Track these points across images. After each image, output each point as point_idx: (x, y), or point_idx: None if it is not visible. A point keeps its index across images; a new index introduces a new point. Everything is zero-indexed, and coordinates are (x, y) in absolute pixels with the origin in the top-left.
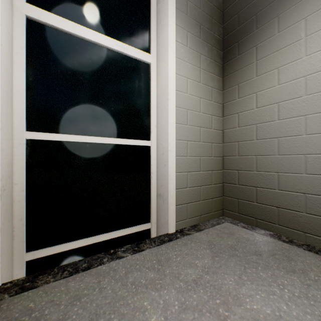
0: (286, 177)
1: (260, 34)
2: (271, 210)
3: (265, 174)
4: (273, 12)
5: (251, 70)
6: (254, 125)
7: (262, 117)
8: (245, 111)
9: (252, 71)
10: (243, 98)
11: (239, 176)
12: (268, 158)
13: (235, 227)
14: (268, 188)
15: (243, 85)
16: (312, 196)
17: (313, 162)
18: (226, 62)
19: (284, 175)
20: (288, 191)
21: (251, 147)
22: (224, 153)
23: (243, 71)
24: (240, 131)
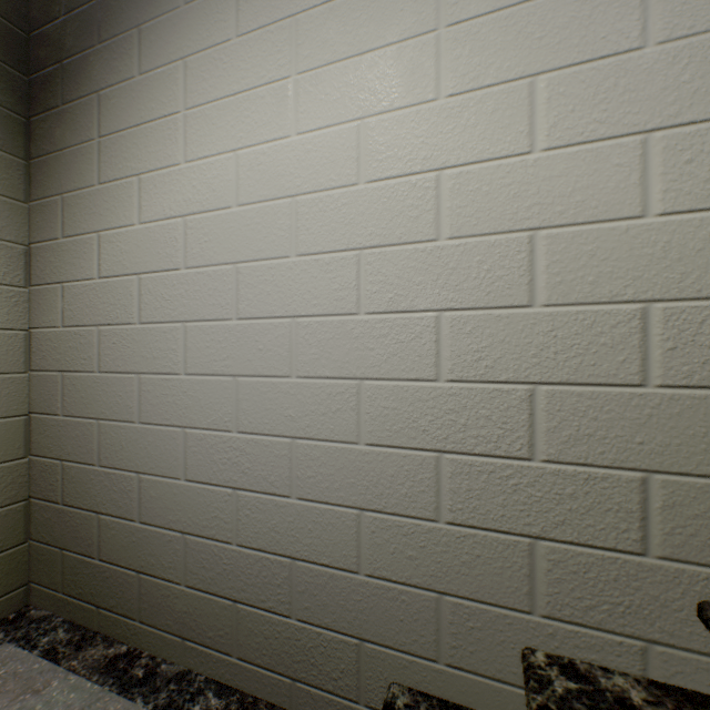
0: (153, 488)
1: (107, 62)
2: (127, 582)
3: (117, 475)
4: (131, 10)
5: (89, 160)
6: (95, 328)
7: (110, 306)
8: (78, 279)
9: (91, 165)
10: (74, 240)
11: (66, 478)
12: (122, 429)
13: (8, 669)
14: (122, 518)
15: (73, 199)
16: (196, 541)
17: (198, 450)
18: (37, 115)
19: (151, 482)
20: (157, 527)
21: (90, 393)
22: (34, 402)
23: (74, 157)
24: (67, 340)
